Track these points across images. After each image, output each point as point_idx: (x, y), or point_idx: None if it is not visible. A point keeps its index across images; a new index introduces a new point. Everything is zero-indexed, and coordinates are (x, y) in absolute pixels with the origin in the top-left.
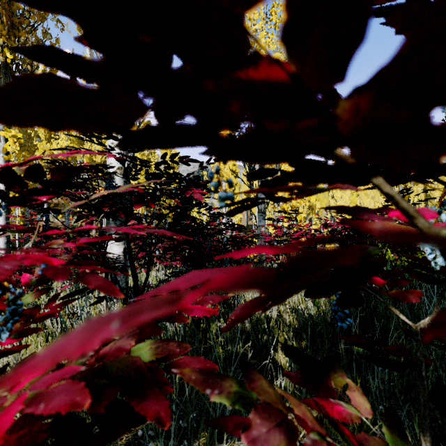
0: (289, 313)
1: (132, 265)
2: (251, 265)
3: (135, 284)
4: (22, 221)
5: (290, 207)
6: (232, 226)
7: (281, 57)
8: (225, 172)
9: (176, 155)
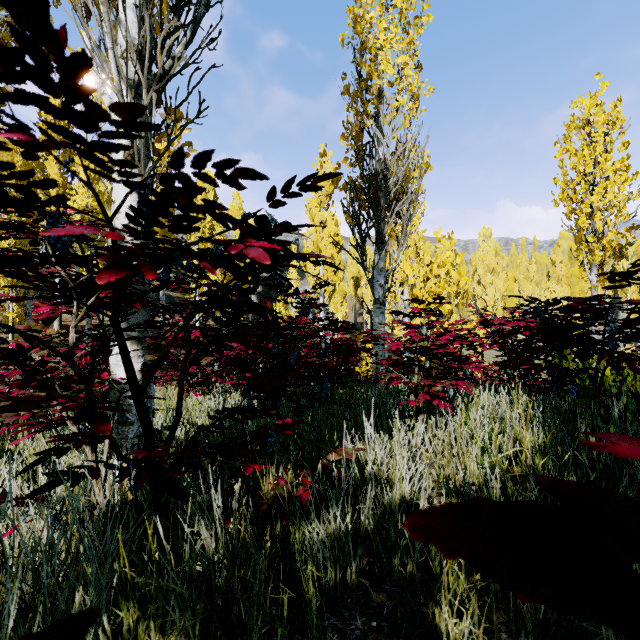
0: (435, 478)
1: (137, 401)
2: (373, 398)
3: (147, 437)
4: (22, 317)
5: (426, 294)
6: (334, 325)
7: (409, 63)
8: (323, 245)
9: (207, 157)
